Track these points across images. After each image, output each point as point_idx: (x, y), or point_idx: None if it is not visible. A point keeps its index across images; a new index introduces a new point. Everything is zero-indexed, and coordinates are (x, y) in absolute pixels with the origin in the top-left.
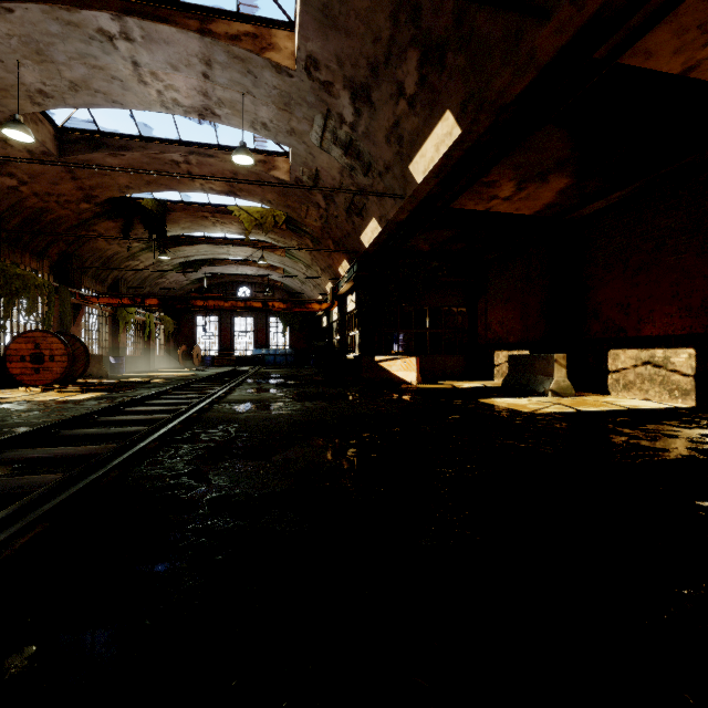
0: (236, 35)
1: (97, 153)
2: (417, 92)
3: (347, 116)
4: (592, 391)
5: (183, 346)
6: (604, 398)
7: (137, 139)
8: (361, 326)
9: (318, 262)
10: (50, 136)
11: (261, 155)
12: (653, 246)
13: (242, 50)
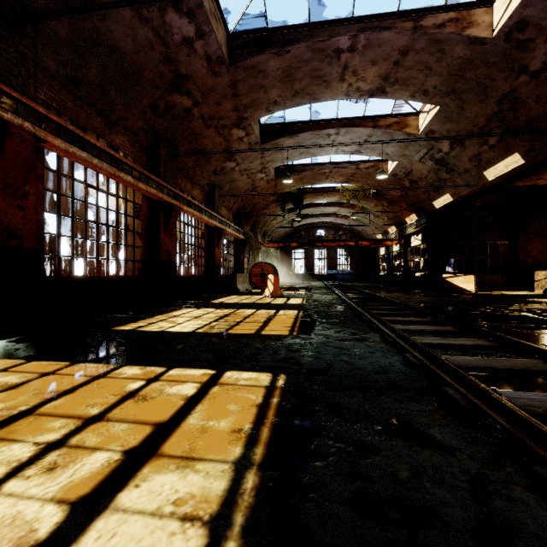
0: (389, 125)
1: (291, 175)
2: (496, 144)
3: (444, 150)
4: None
5: (285, 268)
6: None
7: (309, 165)
8: (429, 256)
9: (386, 214)
10: (274, 171)
11: (372, 163)
12: None
13: (392, 130)
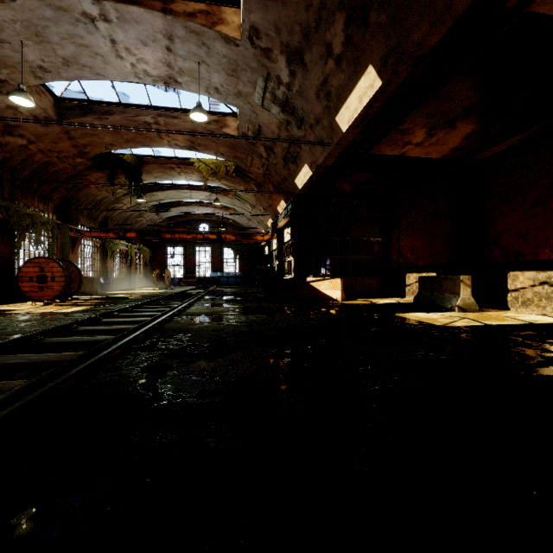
0: (192, 13)
1: (87, 117)
2: (343, 51)
3: (284, 78)
4: (493, 307)
5: (157, 270)
6: (505, 313)
7: (118, 106)
8: (295, 253)
9: (261, 203)
10: (50, 104)
11: (215, 116)
12: (550, 181)
13: (197, 25)
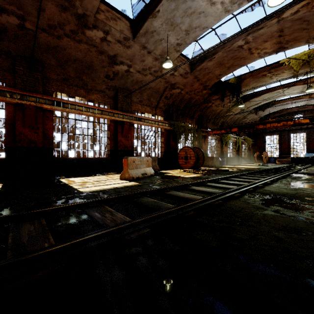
0: None
1: (203, 63)
2: None
3: None
4: None
5: (257, 152)
6: None
7: (219, 45)
8: None
9: None
10: (187, 65)
11: (304, 1)
12: None
13: None
